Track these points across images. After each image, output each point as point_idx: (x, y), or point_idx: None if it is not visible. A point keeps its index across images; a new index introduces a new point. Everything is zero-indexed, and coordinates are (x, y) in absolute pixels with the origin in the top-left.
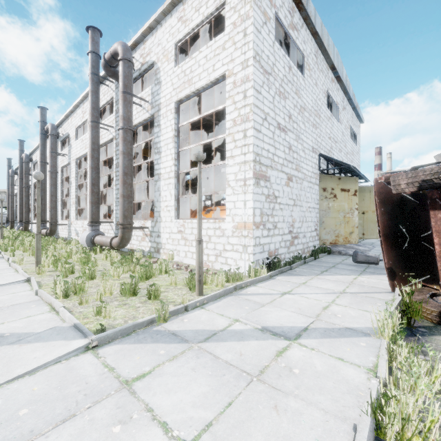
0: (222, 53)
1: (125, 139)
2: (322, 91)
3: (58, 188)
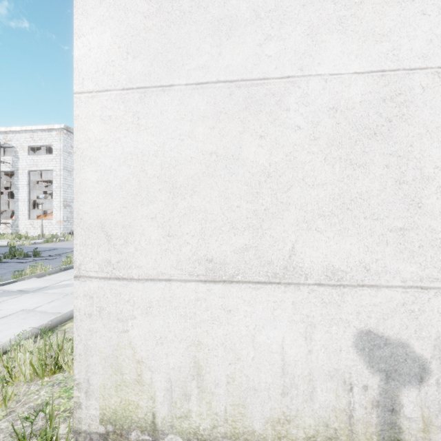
0: (52, 162)
1: None
2: None
3: None
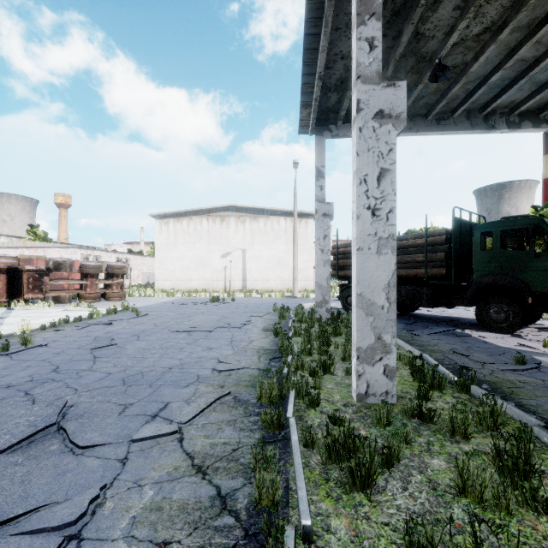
0: None
1: None
2: None
3: None
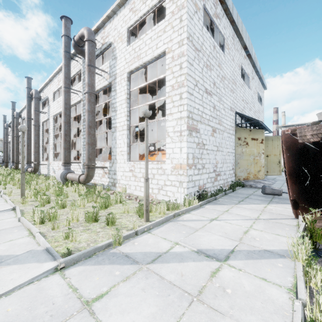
0: (163, 35)
1: (89, 100)
2: (237, 65)
3: (40, 137)
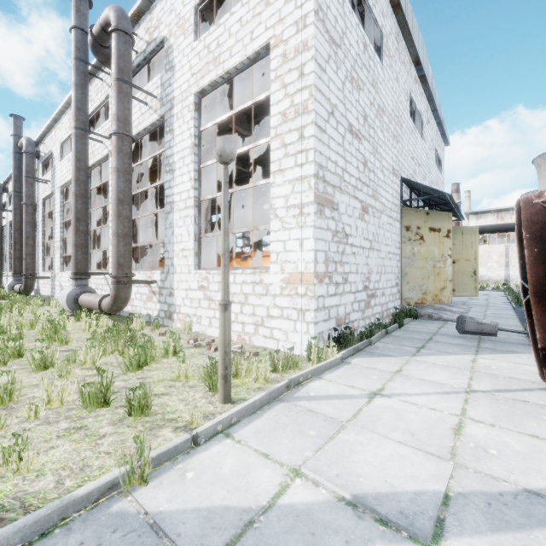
0: (266, 11)
1: (119, 150)
2: (404, 92)
3: (39, 228)
